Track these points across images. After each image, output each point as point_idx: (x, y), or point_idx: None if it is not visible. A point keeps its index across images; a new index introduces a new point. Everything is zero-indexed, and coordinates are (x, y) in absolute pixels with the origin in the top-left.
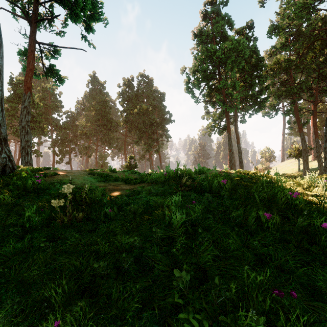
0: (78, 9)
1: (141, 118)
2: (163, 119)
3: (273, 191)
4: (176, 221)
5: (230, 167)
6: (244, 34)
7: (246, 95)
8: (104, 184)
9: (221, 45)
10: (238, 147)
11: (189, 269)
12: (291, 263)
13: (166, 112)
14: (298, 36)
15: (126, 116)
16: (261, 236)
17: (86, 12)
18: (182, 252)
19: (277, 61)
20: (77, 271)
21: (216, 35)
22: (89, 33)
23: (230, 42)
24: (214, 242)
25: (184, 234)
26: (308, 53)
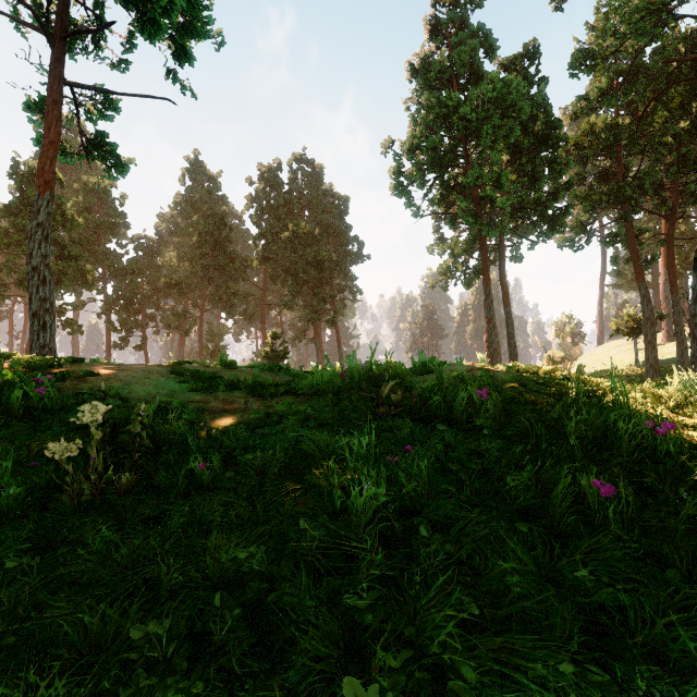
0: (157, 9)
1: (297, 251)
2: (345, 254)
3: (604, 419)
4: (361, 504)
5: (490, 357)
6: (520, 71)
7: (523, 201)
8: (204, 396)
9: (470, 92)
10: (506, 314)
11: (393, 663)
12: (687, 640)
13: (351, 239)
14: (634, 75)
15: (266, 247)
16: (589, 547)
17: (174, 15)
18: (374, 600)
19: (590, 128)
20: (91, 642)
21: (460, 71)
22: (183, 64)
23: (489, 85)
24: (463, 564)
25: (381, 536)
26: (656, 111)
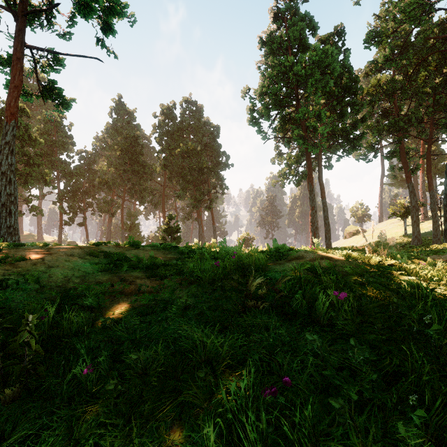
0: None
1: (186, 161)
2: (217, 163)
3: None
4: None
5: (313, 232)
6: (332, 44)
7: (334, 129)
8: (109, 277)
9: (300, 57)
10: (323, 204)
11: None
12: None
13: (221, 153)
14: (405, 48)
15: (165, 159)
16: None
17: (100, 1)
18: None
19: (377, 82)
20: None
21: (293, 43)
22: (108, 35)
23: (313, 52)
24: None
25: None
26: (419, 72)
